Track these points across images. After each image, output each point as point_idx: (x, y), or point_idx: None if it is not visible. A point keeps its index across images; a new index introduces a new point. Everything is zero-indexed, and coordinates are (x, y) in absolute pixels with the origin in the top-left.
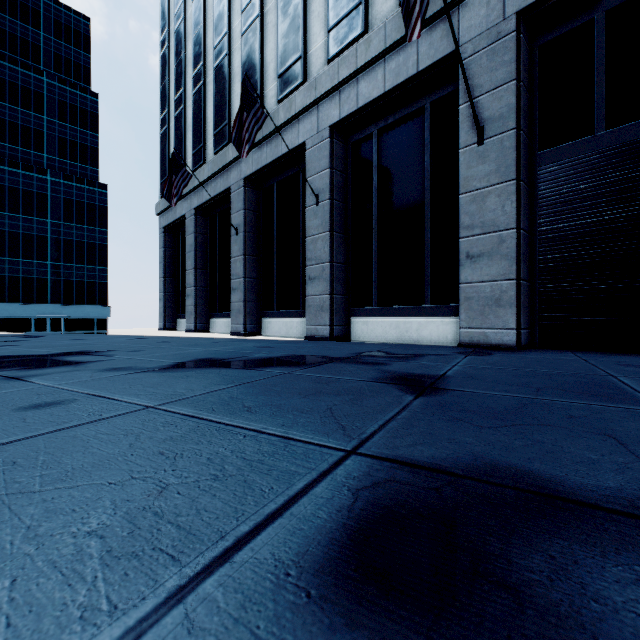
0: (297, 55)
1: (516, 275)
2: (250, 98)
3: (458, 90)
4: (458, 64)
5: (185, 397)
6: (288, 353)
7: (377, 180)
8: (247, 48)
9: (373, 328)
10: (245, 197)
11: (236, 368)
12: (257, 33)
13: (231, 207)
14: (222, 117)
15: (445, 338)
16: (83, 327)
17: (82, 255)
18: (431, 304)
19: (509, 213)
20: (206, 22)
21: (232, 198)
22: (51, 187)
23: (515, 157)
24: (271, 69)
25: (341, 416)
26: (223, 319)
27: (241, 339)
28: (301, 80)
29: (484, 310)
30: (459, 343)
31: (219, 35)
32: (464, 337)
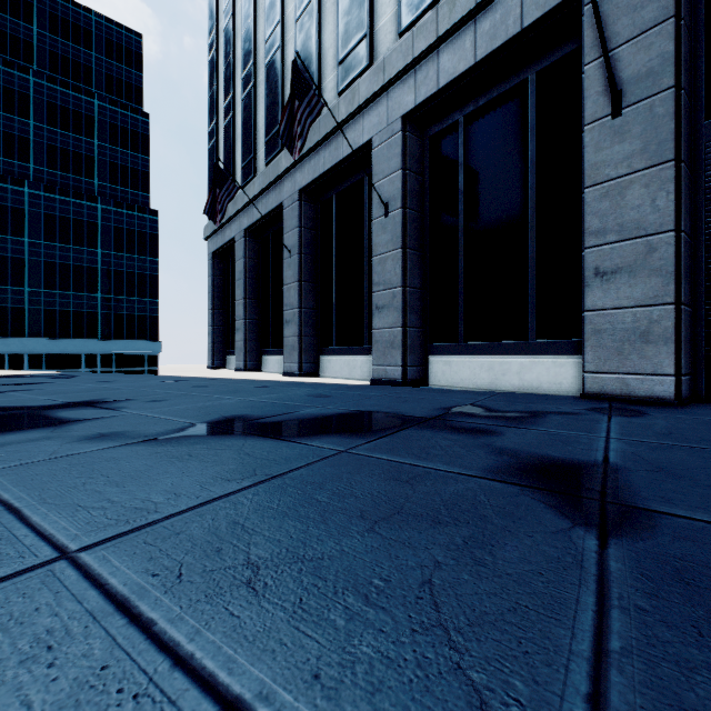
0: (361, 33)
1: (674, 298)
2: (303, 83)
3: (578, 50)
4: (580, 12)
5: (151, 519)
6: (348, 407)
7: (463, 181)
8: (302, 35)
9: (458, 370)
10: (300, 213)
11: (269, 438)
12: (314, 15)
13: (284, 225)
14: (274, 121)
15: (558, 384)
16: (134, 364)
17: (133, 287)
18: (538, 339)
19: (663, 209)
20: (257, 14)
21: (285, 215)
22: (101, 215)
23: (673, 128)
24: (330, 56)
25: (462, 627)
26: (276, 356)
27: (293, 382)
28: (366, 63)
29: (622, 348)
30: (583, 393)
31: (271, 26)
32: (591, 385)
